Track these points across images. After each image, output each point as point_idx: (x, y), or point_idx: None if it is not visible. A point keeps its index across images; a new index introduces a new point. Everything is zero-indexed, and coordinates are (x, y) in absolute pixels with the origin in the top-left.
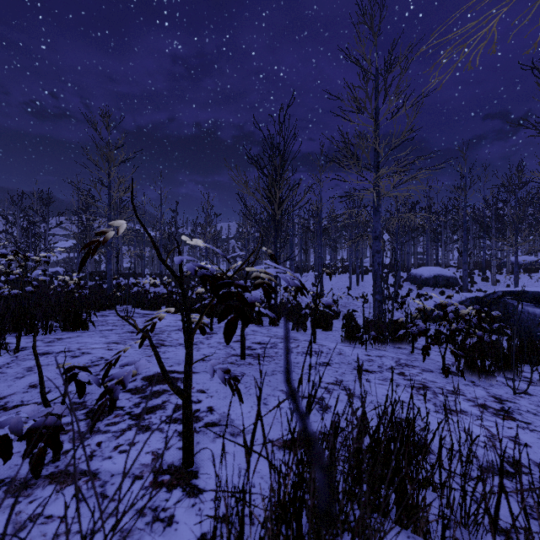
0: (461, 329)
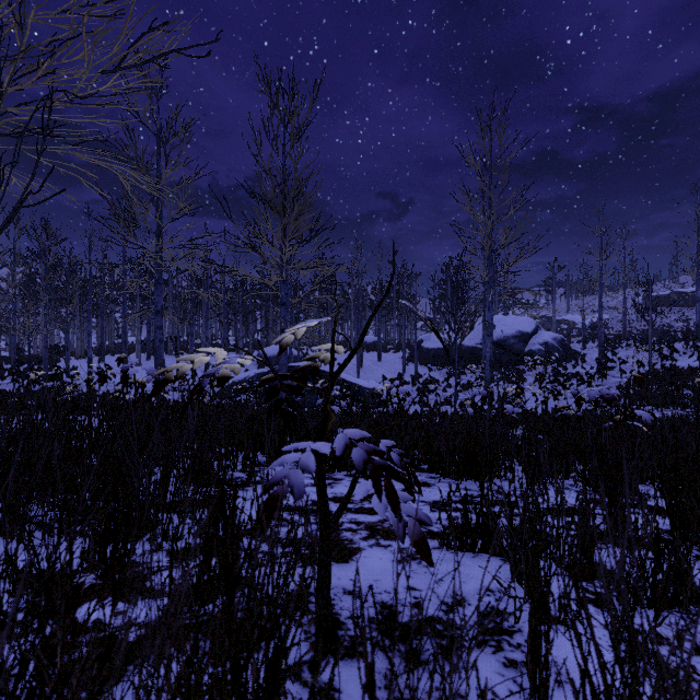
0: (116, 393)
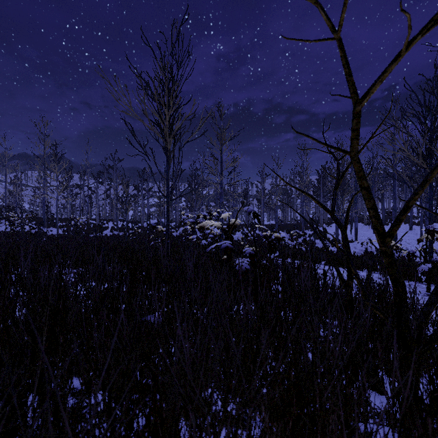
0: None
